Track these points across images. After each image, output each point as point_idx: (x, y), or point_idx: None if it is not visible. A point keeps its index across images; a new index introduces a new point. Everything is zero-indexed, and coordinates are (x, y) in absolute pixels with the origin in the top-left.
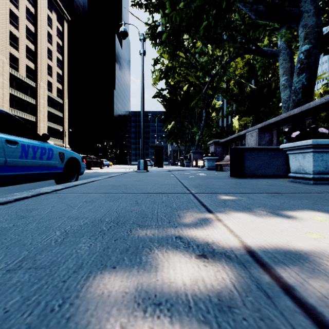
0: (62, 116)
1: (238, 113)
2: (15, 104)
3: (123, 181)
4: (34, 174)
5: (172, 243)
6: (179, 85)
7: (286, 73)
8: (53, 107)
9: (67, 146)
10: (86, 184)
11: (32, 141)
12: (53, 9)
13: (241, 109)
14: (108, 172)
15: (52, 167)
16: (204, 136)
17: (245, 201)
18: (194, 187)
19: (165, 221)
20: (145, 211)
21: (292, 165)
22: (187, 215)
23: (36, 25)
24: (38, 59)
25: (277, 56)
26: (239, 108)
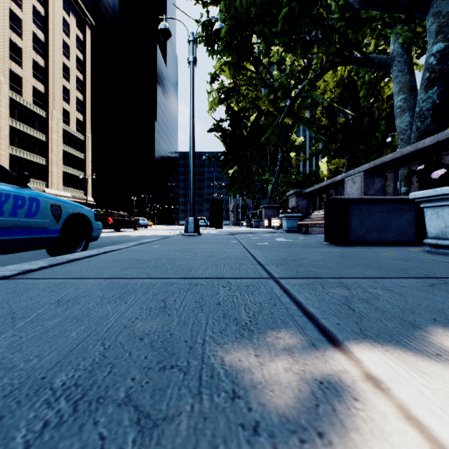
0: (83, 158)
1: (328, 153)
2: (17, 140)
3: (157, 252)
4: None
5: None
6: (244, 113)
7: (403, 90)
8: (71, 145)
9: (90, 200)
10: (91, 258)
11: None
12: (71, 10)
13: (331, 148)
14: (144, 235)
15: (37, 230)
16: (280, 185)
17: (390, 300)
18: (275, 264)
19: (221, 390)
20: (174, 335)
21: (430, 225)
22: (278, 354)
23: (47, 31)
24: (50, 79)
25: (390, 66)
26: (328, 145)
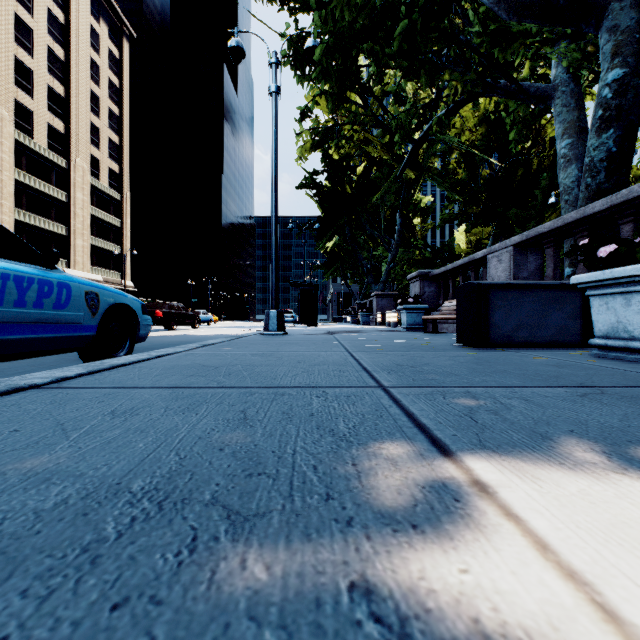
0: (119, 225)
1: (466, 219)
2: (26, 200)
3: (228, 356)
4: (20, 340)
5: (337, 633)
6: (348, 162)
7: (568, 133)
8: (102, 208)
9: (129, 285)
10: (141, 364)
11: (16, 265)
12: (102, 15)
13: (471, 211)
14: (206, 335)
15: (69, 326)
16: (399, 264)
17: (524, 411)
18: (386, 370)
19: (314, 493)
20: (260, 446)
21: (598, 320)
22: (379, 463)
23: (68, 46)
24: (72, 114)
25: (550, 99)
26: (467, 208)
